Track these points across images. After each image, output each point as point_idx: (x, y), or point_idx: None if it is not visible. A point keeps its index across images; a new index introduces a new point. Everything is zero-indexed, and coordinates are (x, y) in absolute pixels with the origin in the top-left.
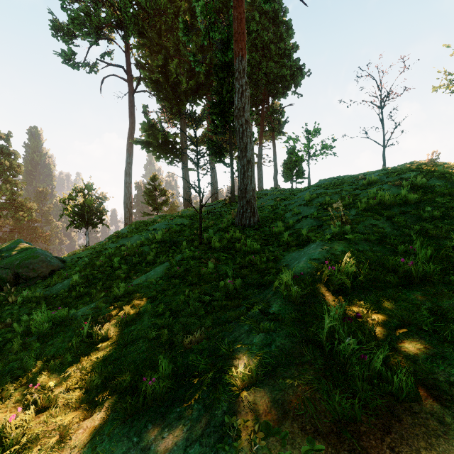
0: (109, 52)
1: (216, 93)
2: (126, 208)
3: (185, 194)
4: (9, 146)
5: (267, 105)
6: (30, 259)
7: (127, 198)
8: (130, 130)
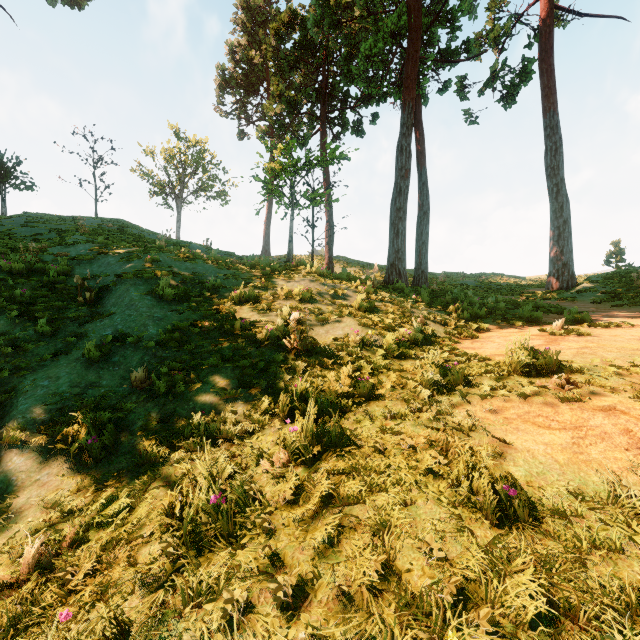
0: None
1: None
2: None
3: None
4: None
5: None
6: None
7: None
8: None
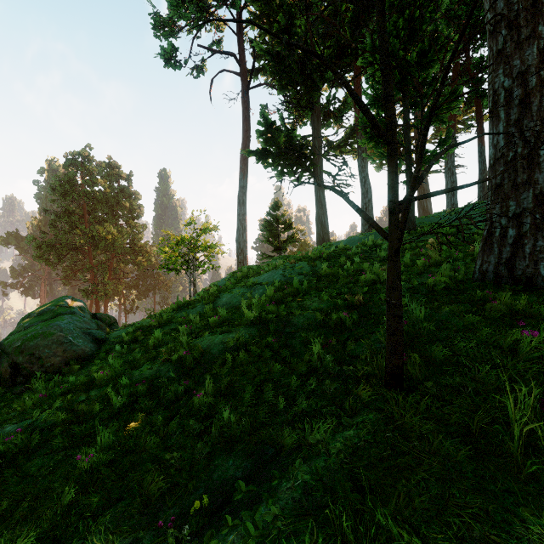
0: (218, 41)
1: (375, 31)
2: (239, 249)
3: (319, 224)
4: (130, 186)
5: (466, 56)
6: (37, 338)
7: (240, 235)
8: (243, 141)
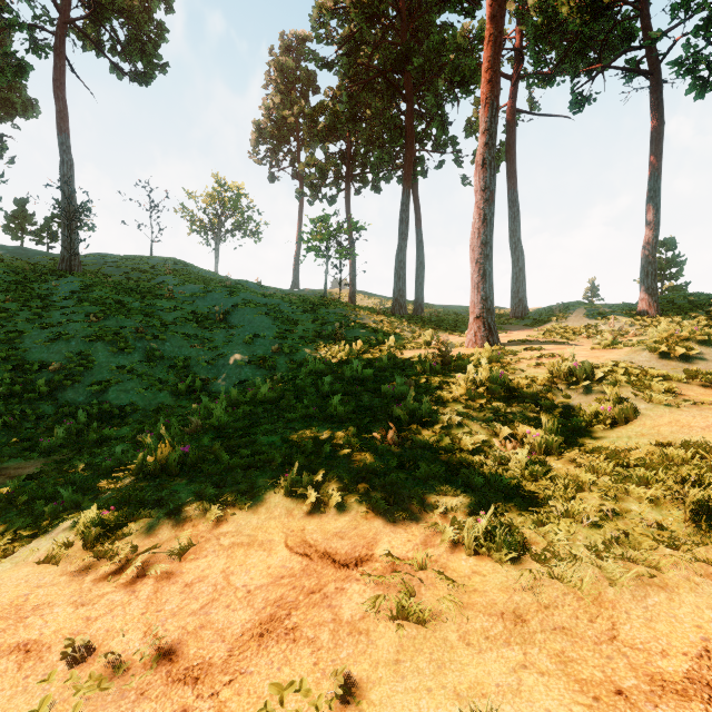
0: None
1: None
2: None
3: None
4: None
5: None
6: None
7: None
8: None
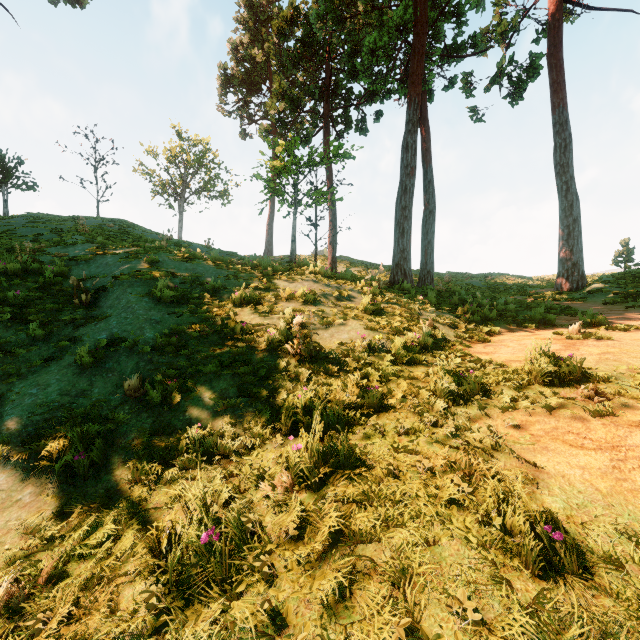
0: None
1: None
2: None
3: None
4: None
5: None
6: None
7: None
8: None
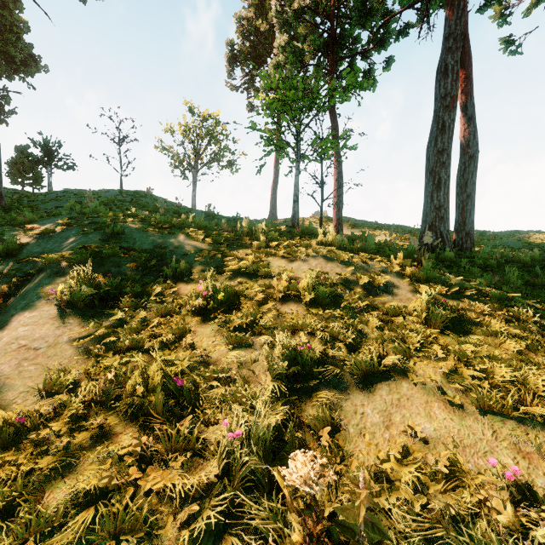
0: None
1: None
2: None
3: None
4: None
5: None
6: None
7: None
8: None
